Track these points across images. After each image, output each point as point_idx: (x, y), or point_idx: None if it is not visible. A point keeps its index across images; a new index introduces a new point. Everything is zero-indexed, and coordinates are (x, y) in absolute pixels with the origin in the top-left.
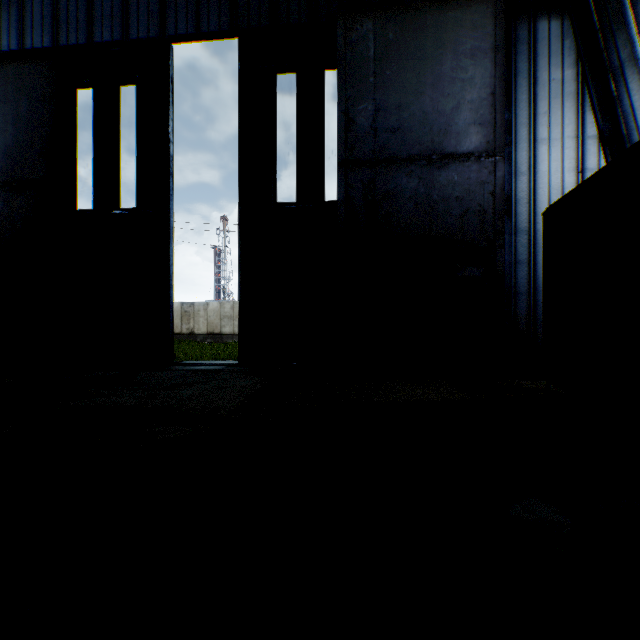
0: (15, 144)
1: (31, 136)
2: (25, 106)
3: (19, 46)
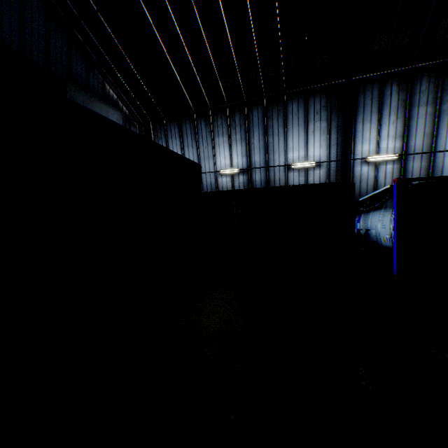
0: None
1: None
2: None
3: None
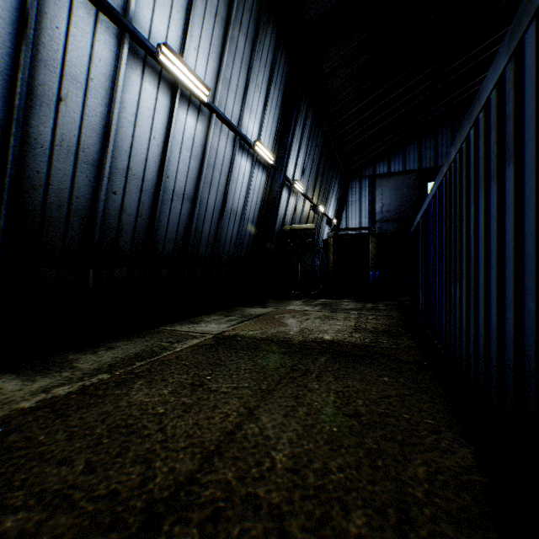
0: (401, 205)
1: (408, 201)
2: (405, 191)
3: (402, 169)
